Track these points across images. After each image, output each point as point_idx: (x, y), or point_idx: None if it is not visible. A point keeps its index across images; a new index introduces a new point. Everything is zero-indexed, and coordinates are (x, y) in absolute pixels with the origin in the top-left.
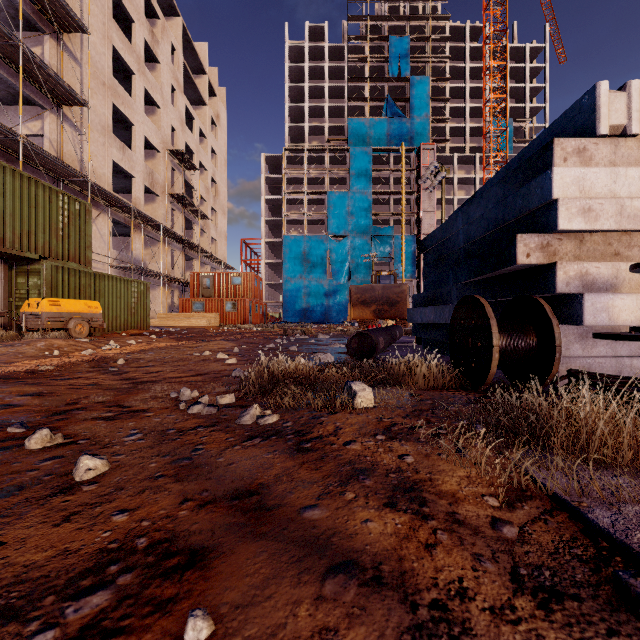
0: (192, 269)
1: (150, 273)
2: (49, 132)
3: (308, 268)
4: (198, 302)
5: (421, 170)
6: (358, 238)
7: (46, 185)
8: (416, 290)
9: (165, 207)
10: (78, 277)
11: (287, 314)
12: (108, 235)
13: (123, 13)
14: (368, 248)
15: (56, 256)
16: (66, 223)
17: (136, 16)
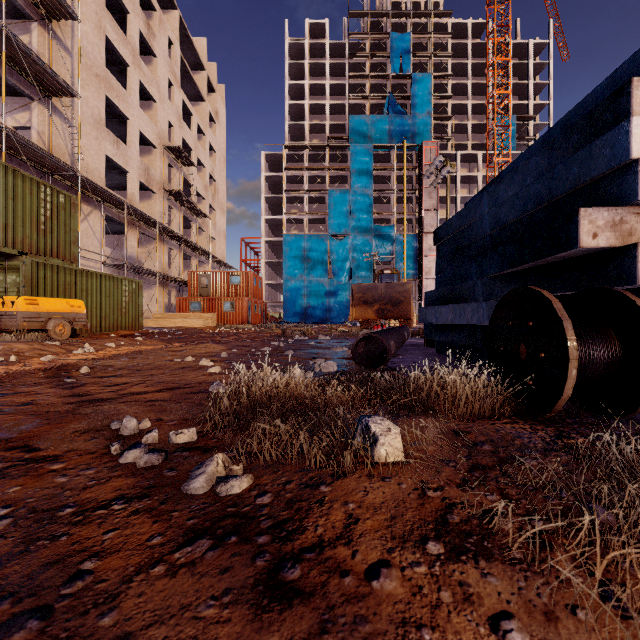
0: (190, 268)
1: (145, 272)
2: (37, 124)
3: (308, 267)
4: (195, 302)
5: (423, 168)
6: (359, 237)
7: (26, 175)
8: (418, 290)
9: (162, 204)
10: (62, 274)
11: (287, 314)
12: (101, 232)
13: (117, 4)
14: (369, 247)
15: (37, 252)
16: (49, 216)
17: (131, 7)
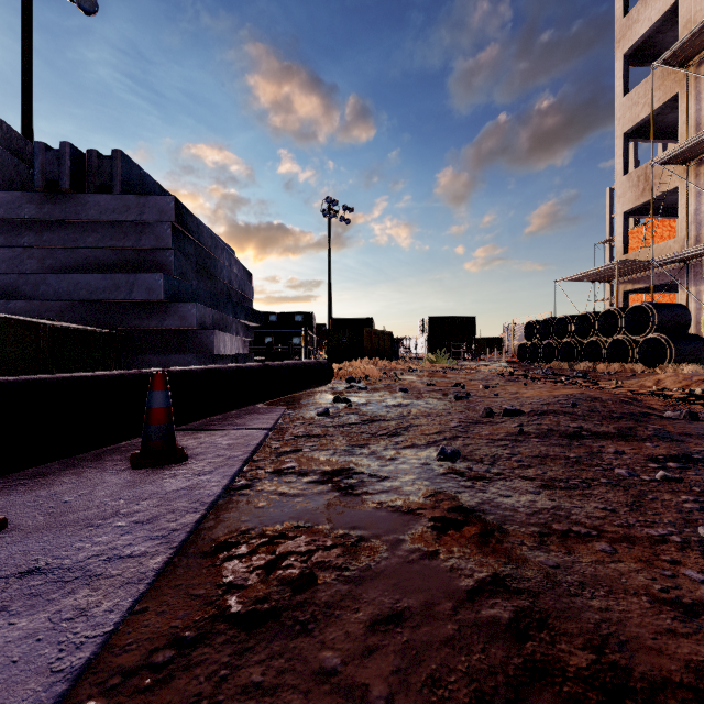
0: None
1: None
2: None
3: None
4: None
5: None
6: None
7: None
8: None
9: None
10: None
11: None
12: None
13: None
14: None
15: None
16: None
17: None
